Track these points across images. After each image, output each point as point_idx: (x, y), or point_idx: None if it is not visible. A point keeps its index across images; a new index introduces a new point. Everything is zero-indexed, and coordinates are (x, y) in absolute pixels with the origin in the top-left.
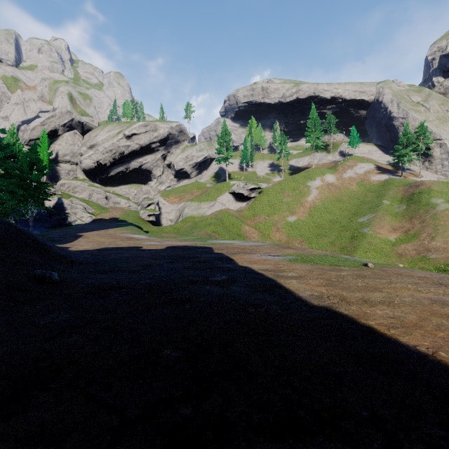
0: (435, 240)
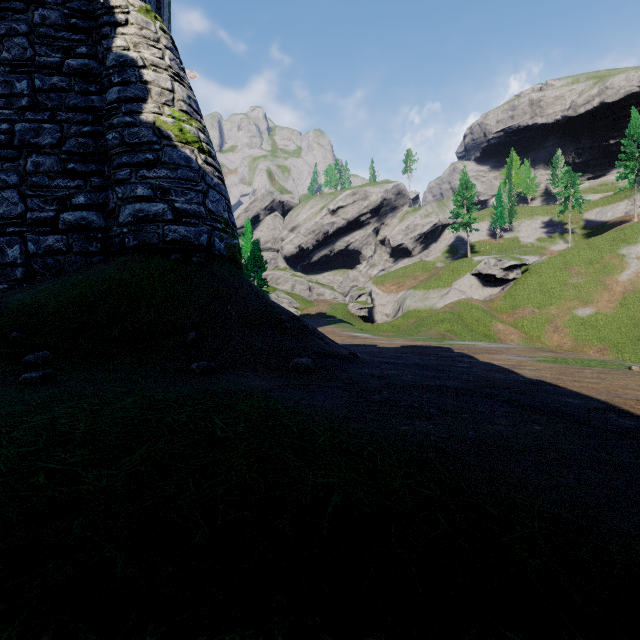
0: None
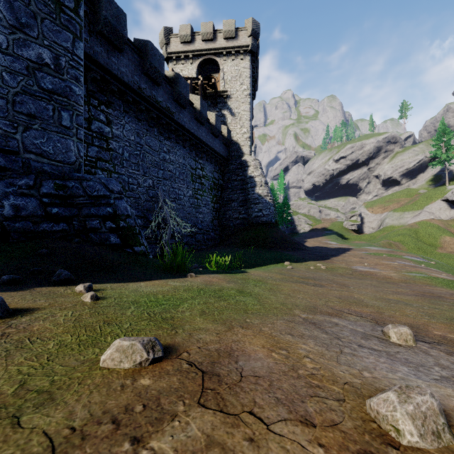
0: None
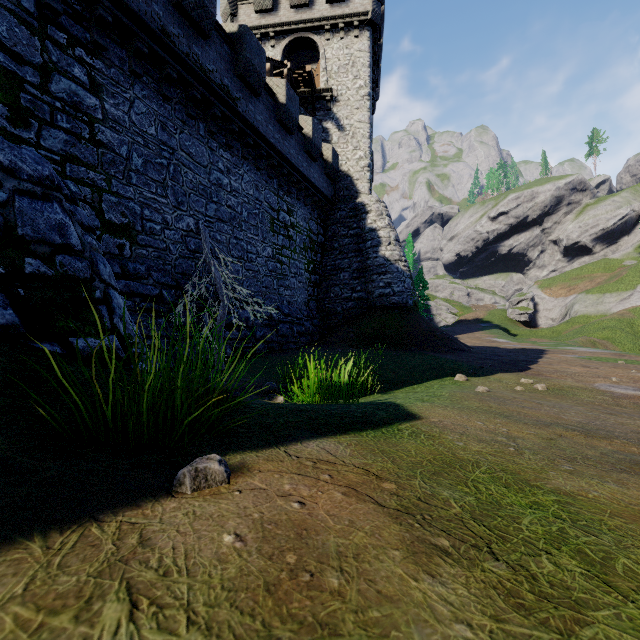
0: None
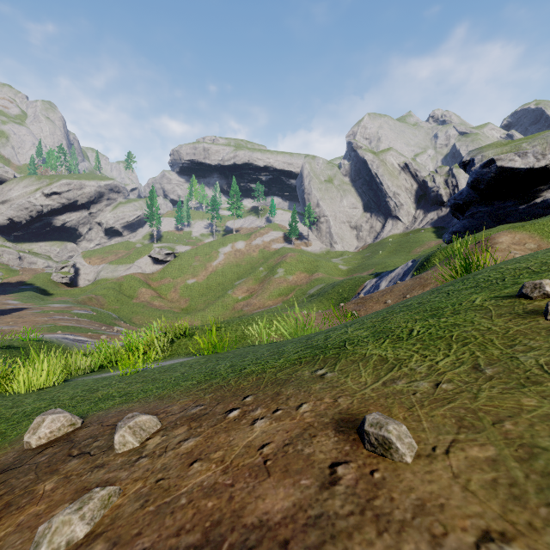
0: (256, 299)
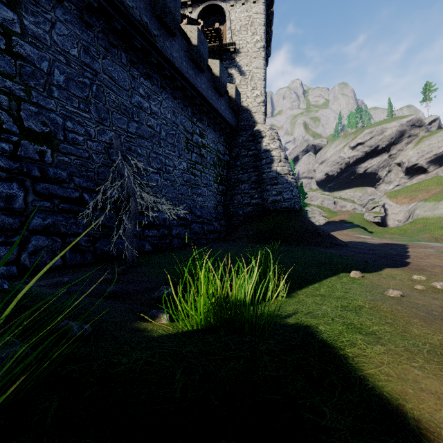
0: None
